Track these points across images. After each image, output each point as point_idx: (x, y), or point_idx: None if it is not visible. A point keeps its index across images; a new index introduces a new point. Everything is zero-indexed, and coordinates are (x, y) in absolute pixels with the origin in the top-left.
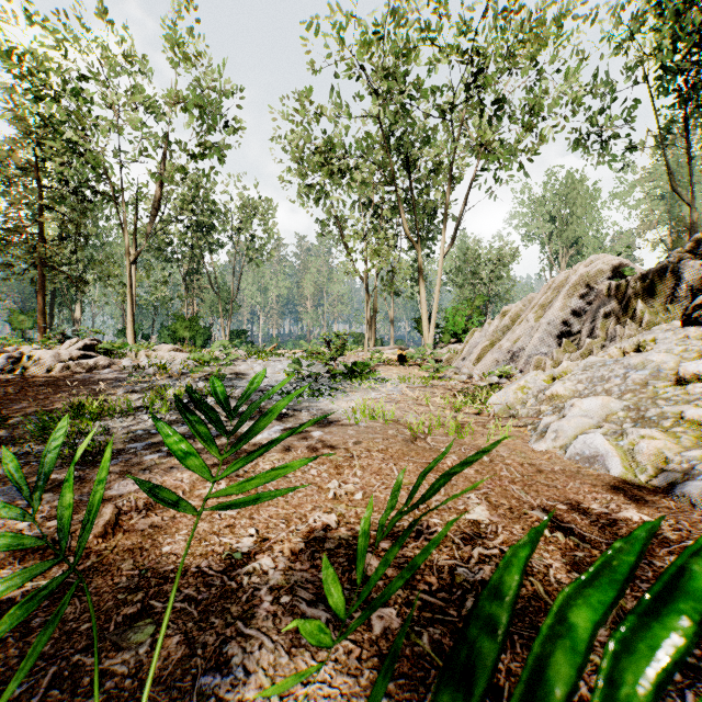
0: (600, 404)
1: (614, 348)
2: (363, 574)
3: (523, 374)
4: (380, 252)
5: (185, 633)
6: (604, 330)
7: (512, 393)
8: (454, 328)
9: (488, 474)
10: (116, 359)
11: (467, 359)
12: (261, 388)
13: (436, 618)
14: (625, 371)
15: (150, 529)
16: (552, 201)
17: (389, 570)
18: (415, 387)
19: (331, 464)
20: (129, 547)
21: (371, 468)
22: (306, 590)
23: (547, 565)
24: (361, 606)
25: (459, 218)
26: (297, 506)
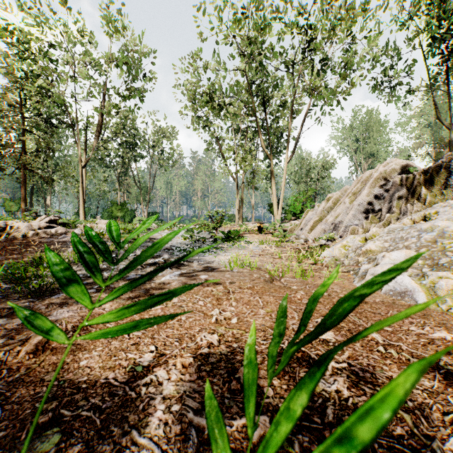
0: (404, 255)
1: (407, 219)
2: (256, 424)
3: (342, 238)
4: (245, 159)
5: (87, 441)
6: (398, 208)
7: (338, 249)
8: (294, 210)
9: (328, 304)
10: (71, 229)
11: (304, 229)
12: (166, 247)
13: (303, 424)
14: (418, 233)
15: (73, 346)
16: (357, 128)
17: (261, 381)
18: (270, 247)
19: (214, 297)
20: (54, 362)
21: (242, 300)
22: (193, 399)
23: (389, 377)
24: (239, 413)
25: (297, 138)
26: (188, 328)
